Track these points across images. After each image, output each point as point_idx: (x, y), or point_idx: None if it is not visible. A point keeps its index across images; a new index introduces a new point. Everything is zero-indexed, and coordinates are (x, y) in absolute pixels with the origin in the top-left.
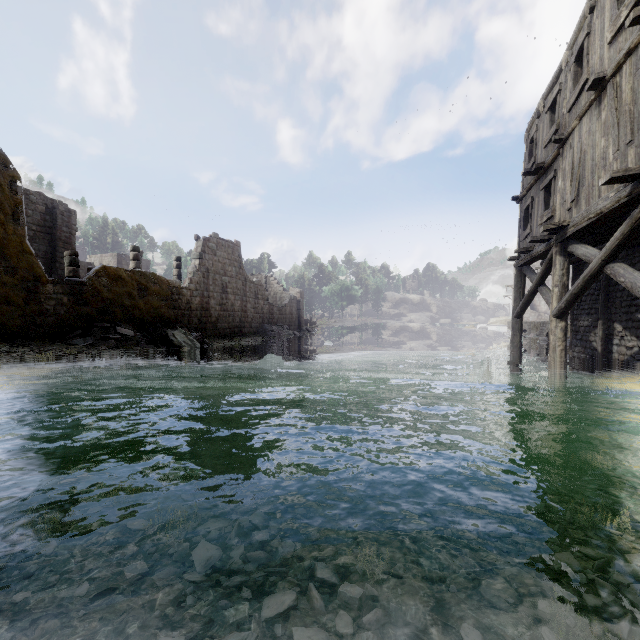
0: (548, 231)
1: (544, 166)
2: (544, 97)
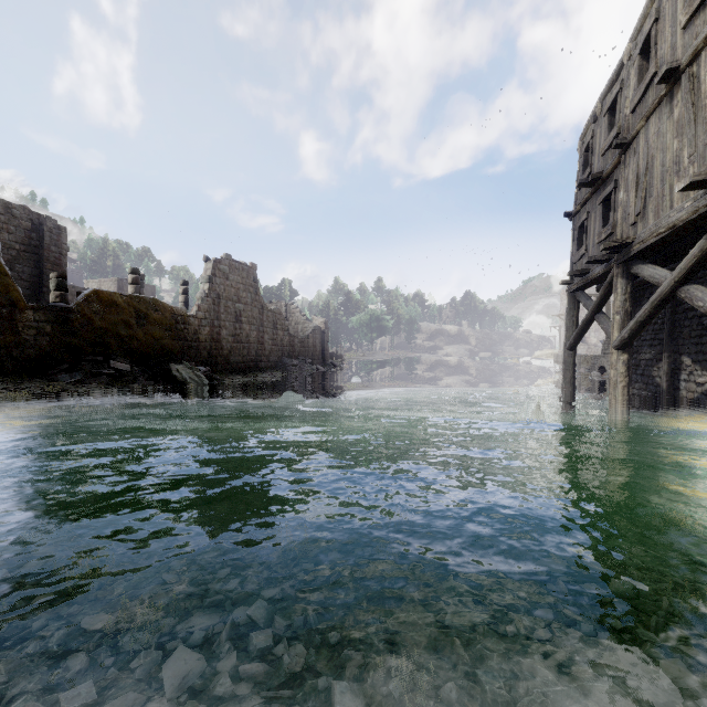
0: (609, 249)
1: (602, 176)
2: (602, 98)
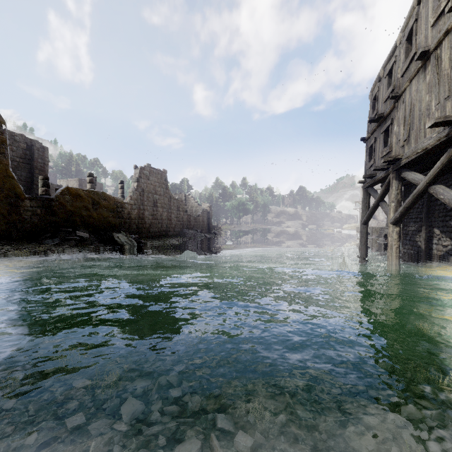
0: (387, 162)
1: (384, 116)
2: (384, 66)
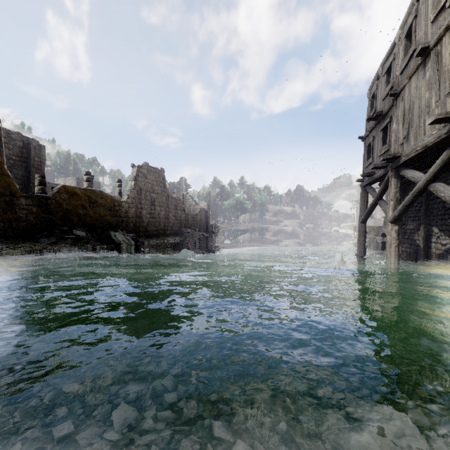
0: (386, 160)
1: (382, 114)
2: (382, 64)
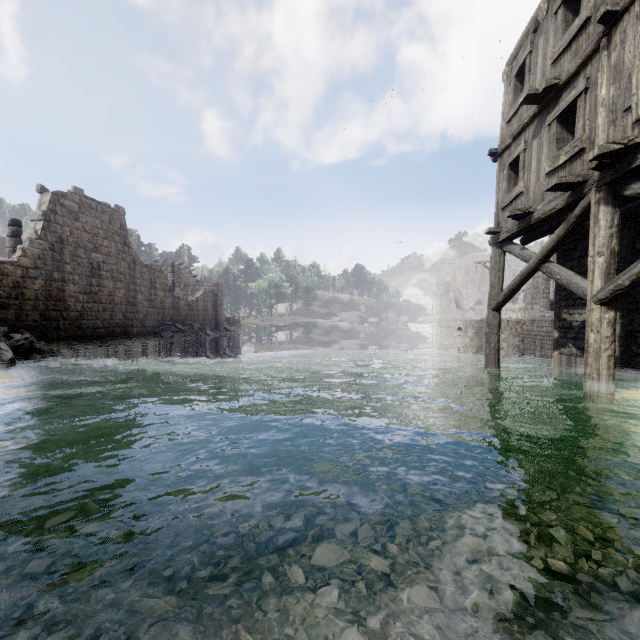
0: (600, 159)
1: (559, 83)
2: None
